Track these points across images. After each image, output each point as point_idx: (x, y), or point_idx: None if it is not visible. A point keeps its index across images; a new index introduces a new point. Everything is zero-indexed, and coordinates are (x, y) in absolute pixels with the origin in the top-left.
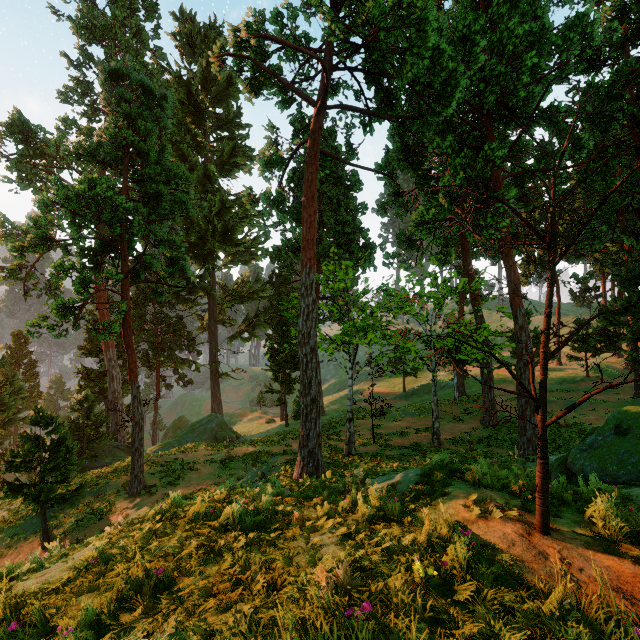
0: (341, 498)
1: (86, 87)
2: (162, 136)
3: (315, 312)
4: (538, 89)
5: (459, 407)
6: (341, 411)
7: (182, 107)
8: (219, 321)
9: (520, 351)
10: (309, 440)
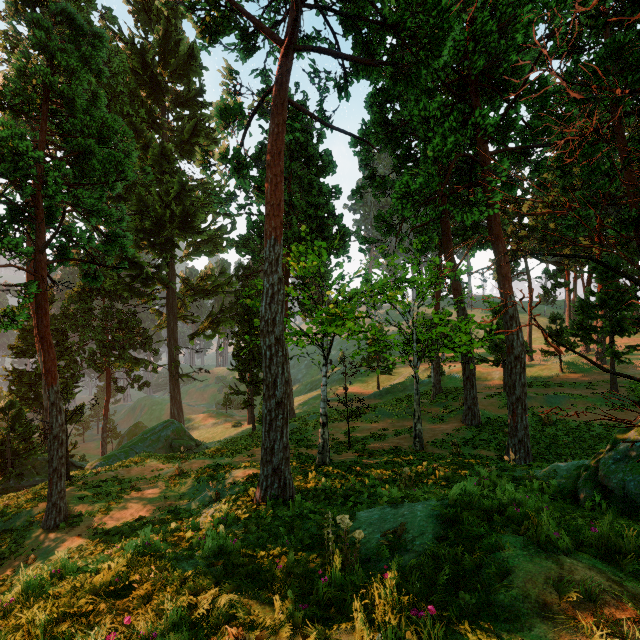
0: (316, 555)
1: (17, 44)
2: (111, 107)
3: (281, 293)
4: (528, 57)
5: (438, 406)
6: (313, 413)
7: (136, 78)
8: (180, 317)
9: (510, 343)
10: (274, 454)
